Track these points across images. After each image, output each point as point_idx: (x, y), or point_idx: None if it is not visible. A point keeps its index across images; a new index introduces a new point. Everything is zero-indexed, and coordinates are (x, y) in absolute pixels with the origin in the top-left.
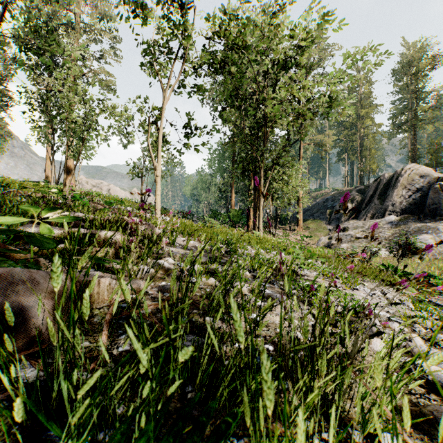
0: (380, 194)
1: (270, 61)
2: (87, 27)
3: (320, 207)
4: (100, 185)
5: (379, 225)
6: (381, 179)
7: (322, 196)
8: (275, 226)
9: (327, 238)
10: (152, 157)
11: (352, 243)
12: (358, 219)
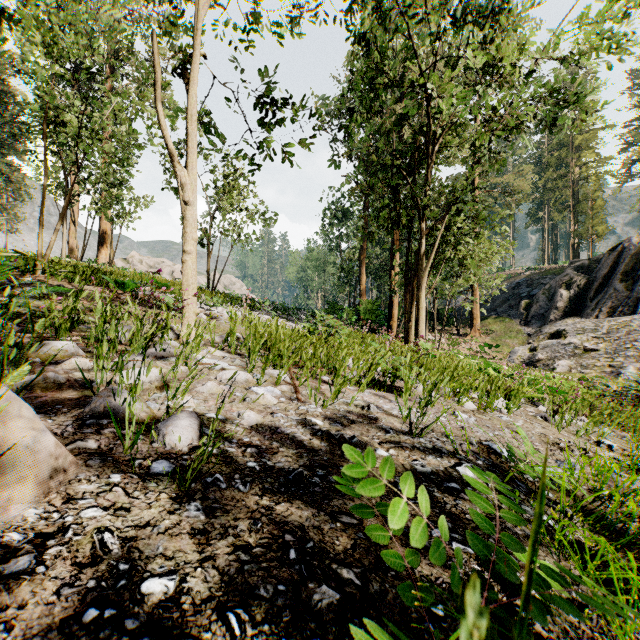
0: (624, 273)
1: (446, 5)
2: (133, 14)
3: (506, 296)
4: (159, 266)
5: (630, 328)
6: (623, 247)
7: (508, 280)
8: (432, 328)
9: (528, 349)
10: (173, 151)
11: (579, 360)
12: (583, 317)
